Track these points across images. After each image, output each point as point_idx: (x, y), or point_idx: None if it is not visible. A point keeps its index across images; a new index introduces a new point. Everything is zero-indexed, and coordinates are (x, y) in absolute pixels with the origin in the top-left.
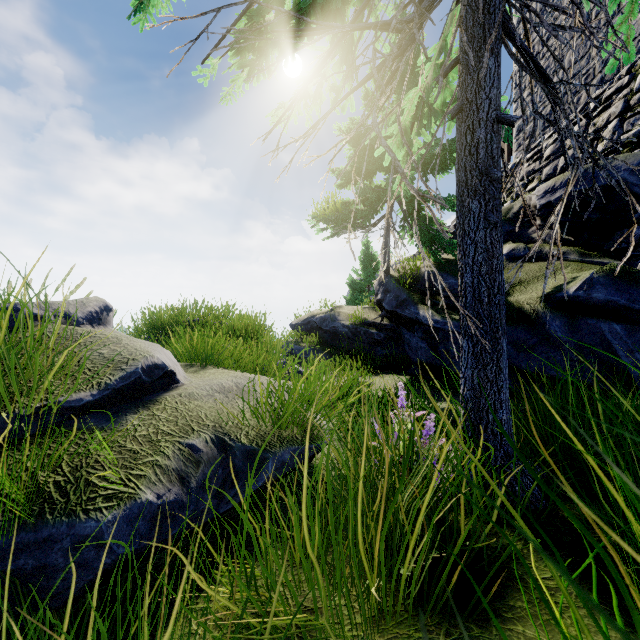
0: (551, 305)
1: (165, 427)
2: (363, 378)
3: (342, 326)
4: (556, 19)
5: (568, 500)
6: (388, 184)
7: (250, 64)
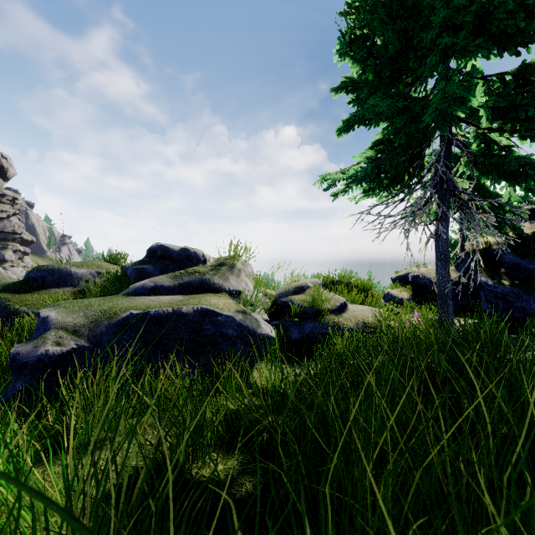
0: None
1: (351, 317)
2: None
3: (429, 282)
4: None
5: None
6: None
7: (369, 194)
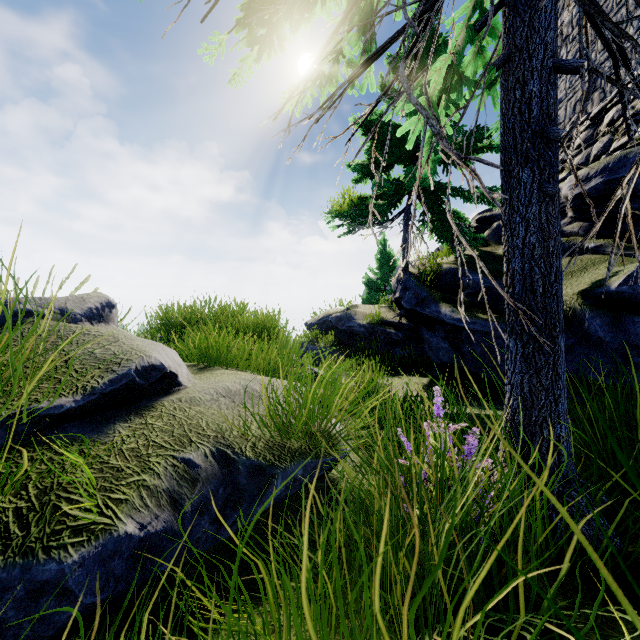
0: (590, 302)
1: (158, 438)
2: (381, 379)
3: (358, 325)
4: None
5: None
6: (407, 176)
7: (260, 40)
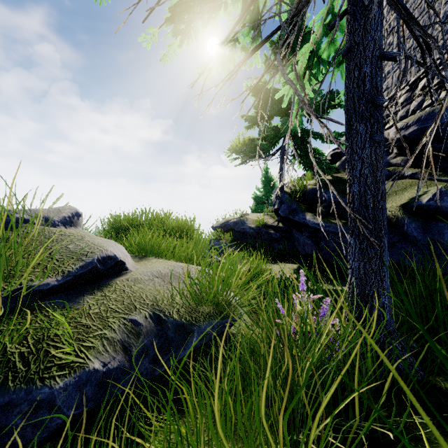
0: (408, 212)
1: (113, 306)
2: (264, 265)
3: (249, 228)
4: (407, 2)
5: (442, 372)
6: (283, 124)
7: (182, 32)
